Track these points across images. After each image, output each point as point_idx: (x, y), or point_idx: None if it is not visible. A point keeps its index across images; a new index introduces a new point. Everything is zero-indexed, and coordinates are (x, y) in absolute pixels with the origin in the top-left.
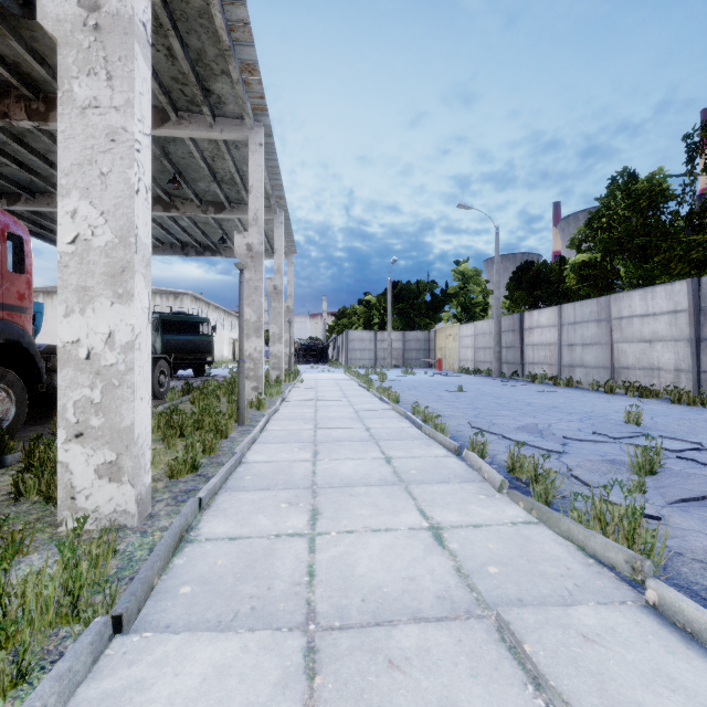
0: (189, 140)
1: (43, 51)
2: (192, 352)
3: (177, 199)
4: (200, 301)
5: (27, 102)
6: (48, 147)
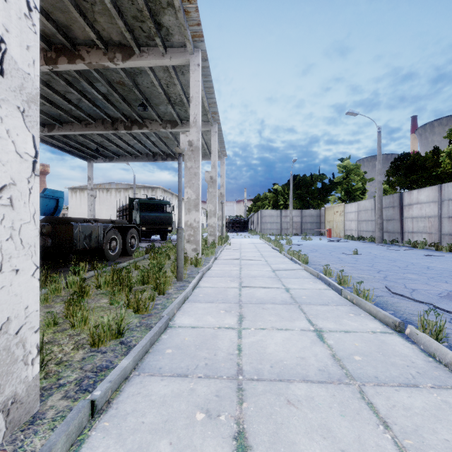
0: (149, 70)
1: (48, 8)
2: (159, 224)
3: (147, 120)
4: (167, 192)
5: (44, 52)
6: (65, 89)
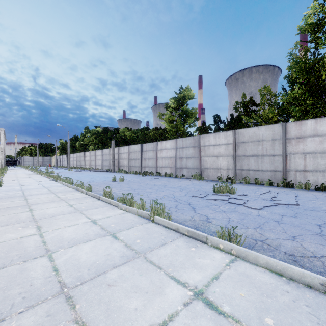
0: None
1: None
2: None
3: None
4: None
5: None
6: None
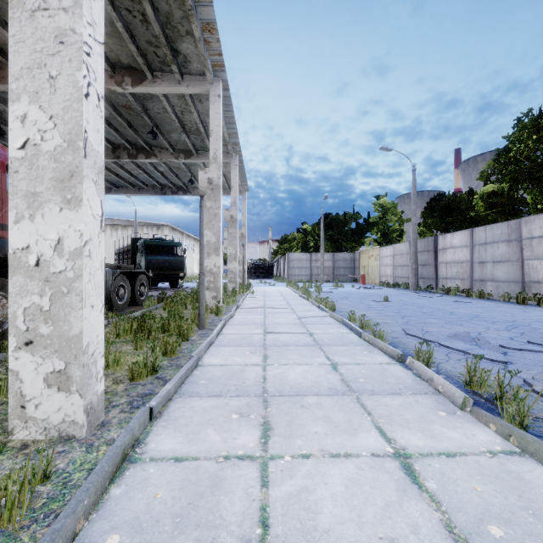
0: (162, 97)
1: None
2: (168, 269)
3: (155, 148)
4: (176, 230)
5: None
6: None
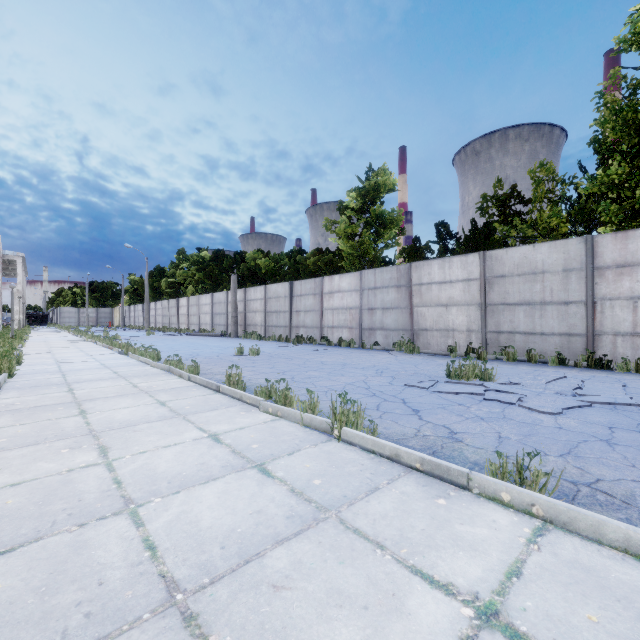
0: None
1: None
2: None
3: None
4: None
5: None
6: None
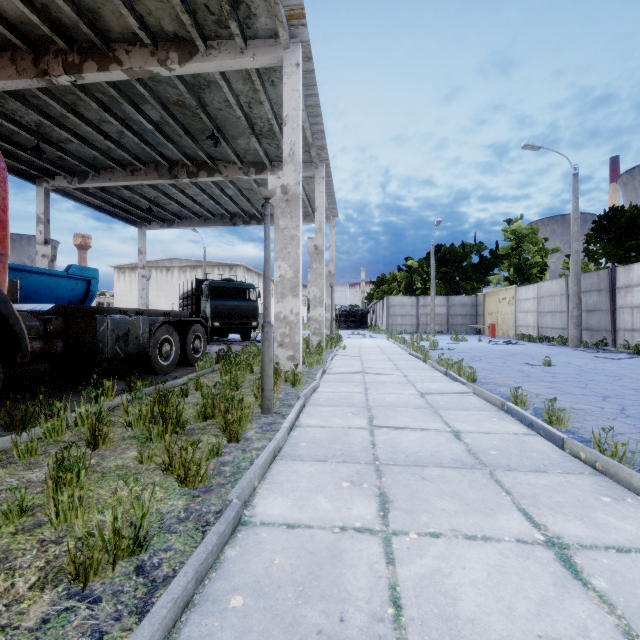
0: (221, 80)
1: None
2: (238, 317)
3: (220, 163)
4: (251, 271)
5: (63, 56)
6: (99, 116)
